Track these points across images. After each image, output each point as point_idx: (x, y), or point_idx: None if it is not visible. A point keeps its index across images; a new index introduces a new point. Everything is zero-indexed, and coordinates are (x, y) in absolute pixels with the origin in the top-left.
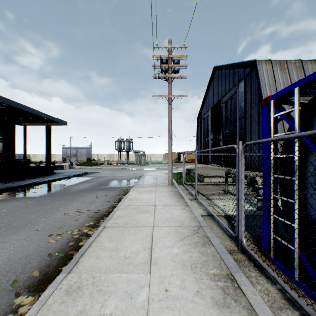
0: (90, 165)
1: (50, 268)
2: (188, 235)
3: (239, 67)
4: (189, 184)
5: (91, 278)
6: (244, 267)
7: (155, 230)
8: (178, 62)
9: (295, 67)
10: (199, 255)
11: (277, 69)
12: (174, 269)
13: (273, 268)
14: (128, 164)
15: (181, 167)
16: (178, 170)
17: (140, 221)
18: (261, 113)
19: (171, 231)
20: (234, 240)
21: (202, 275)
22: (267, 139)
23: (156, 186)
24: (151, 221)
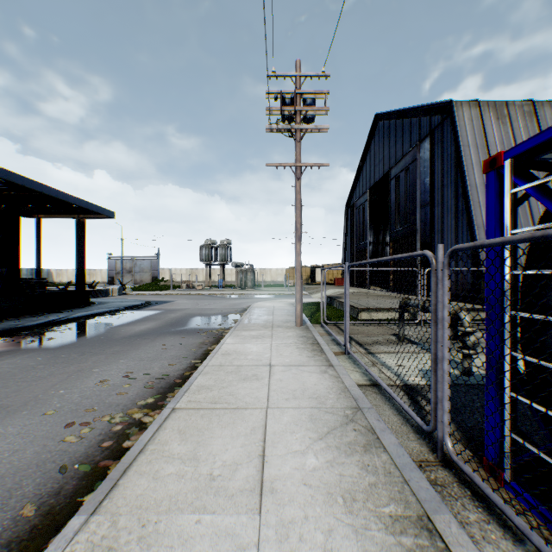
0: (156, 289)
1: (60, 499)
2: (335, 427)
3: (420, 114)
4: (332, 324)
5: (137, 527)
6: (451, 499)
7: (270, 416)
8: (313, 103)
9: (522, 113)
10: (359, 471)
11: (490, 117)
12: (310, 505)
13: (511, 502)
14: (224, 287)
15: (317, 293)
16: (312, 297)
17: (243, 397)
18: (462, 196)
19: (302, 418)
20: (425, 437)
21: (368, 519)
22: (505, 238)
23: (273, 328)
24: (264, 397)
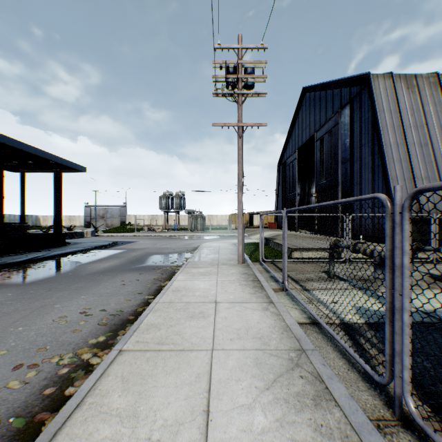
0: (123, 232)
1: None
2: (281, 374)
3: (341, 86)
4: (269, 262)
5: None
6: None
7: (216, 359)
8: (253, 72)
9: (428, 84)
10: (313, 433)
11: (402, 87)
12: None
13: None
14: (179, 230)
15: (255, 234)
16: (251, 238)
17: (190, 337)
18: (378, 154)
19: (247, 362)
20: (375, 386)
21: None
22: None
23: (219, 266)
24: (209, 337)
